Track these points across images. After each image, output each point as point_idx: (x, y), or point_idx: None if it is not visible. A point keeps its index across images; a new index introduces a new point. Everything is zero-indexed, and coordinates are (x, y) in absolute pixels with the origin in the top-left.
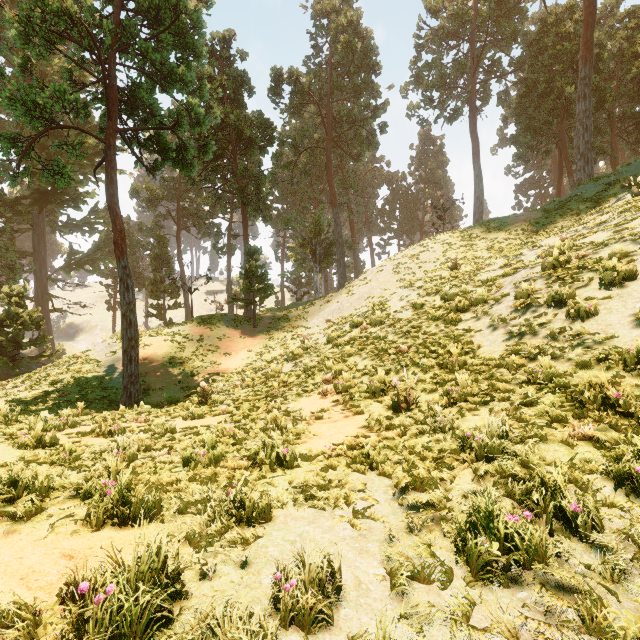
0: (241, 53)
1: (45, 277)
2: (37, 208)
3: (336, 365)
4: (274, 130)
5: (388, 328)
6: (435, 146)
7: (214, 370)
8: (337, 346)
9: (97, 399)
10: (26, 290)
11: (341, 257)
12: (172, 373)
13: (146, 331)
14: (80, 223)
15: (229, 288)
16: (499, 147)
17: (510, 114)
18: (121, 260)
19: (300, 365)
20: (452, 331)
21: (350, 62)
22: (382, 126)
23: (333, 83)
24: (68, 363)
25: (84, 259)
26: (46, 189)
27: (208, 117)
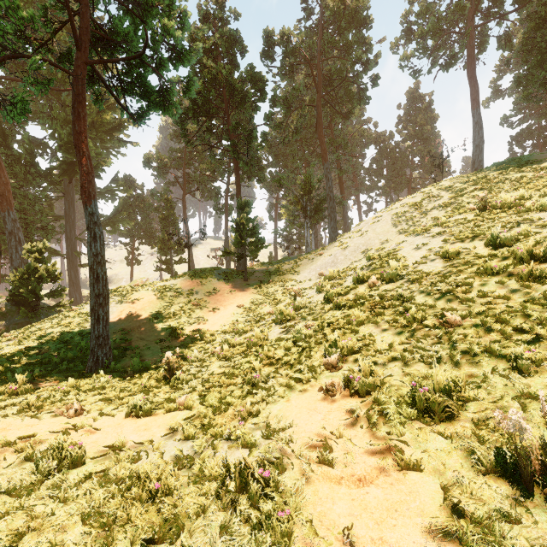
0: (233, 12)
1: (74, 237)
2: (67, 178)
3: (342, 339)
4: (265, 84)
5: (411, 285)
6: (423, 103)
7: (200, 327)
8: (339, 307)
9: (69, 360)
10: (45, 247)
11: (332, 211)
12: (156, 330)
13: (140, 284)
14: (103, 191)
15: (226, 244)
16: (491, 100)
17: (515, 54)
18: (88, 206)
19: (291, 331)
20: (544, 293)
21: (341, 18)
22: (374, 79)
23: (324, 41)
24: (62, 316)
25: (106, 221)
26: (72, 160)
27: (190, 50)
